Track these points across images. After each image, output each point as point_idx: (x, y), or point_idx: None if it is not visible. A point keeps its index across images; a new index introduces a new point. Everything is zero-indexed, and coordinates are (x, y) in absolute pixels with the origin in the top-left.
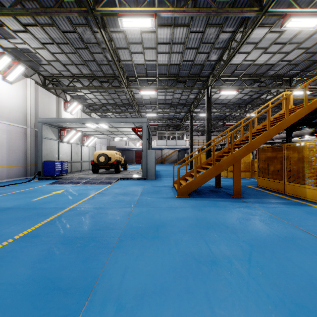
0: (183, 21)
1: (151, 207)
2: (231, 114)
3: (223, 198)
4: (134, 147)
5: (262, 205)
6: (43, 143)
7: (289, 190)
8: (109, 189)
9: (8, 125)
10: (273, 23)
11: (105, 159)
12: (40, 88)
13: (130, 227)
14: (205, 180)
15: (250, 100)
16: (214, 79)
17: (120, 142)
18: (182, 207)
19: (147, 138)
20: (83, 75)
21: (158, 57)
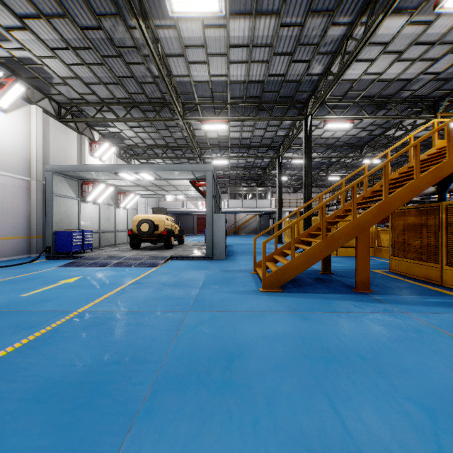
0: (270, 7)
1: (219, 311)
2: (339, 160)
3: (340, 293)
4: (196, 210)
5: (413, 308)
6: (54, 204)
7: (449, 280)
8: (151, 276)
9: (0, 176)
10: (416, 8)
11: (149, 228)
12: (53, 120)
13: (178, 356)
14: (309, 262)
15: (369, 139)
16: (317, 104)
17: (174, 202)
18: (271, 311)
19: (214, 196)
20: (117, 100)
21: (231, 69)
